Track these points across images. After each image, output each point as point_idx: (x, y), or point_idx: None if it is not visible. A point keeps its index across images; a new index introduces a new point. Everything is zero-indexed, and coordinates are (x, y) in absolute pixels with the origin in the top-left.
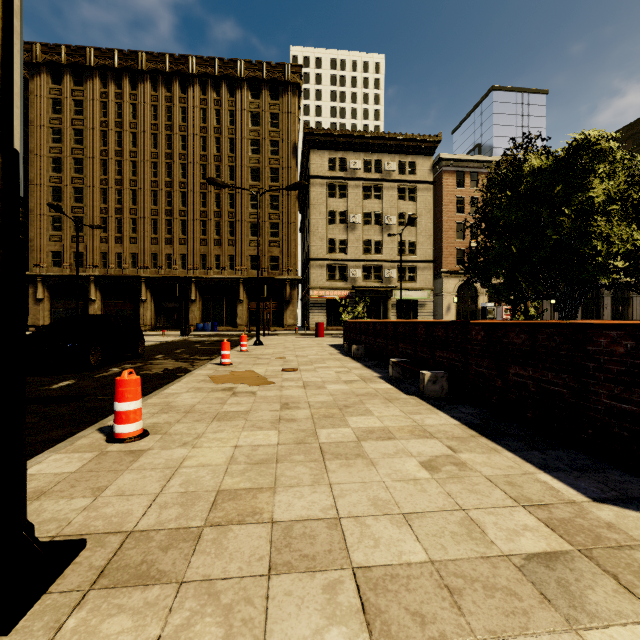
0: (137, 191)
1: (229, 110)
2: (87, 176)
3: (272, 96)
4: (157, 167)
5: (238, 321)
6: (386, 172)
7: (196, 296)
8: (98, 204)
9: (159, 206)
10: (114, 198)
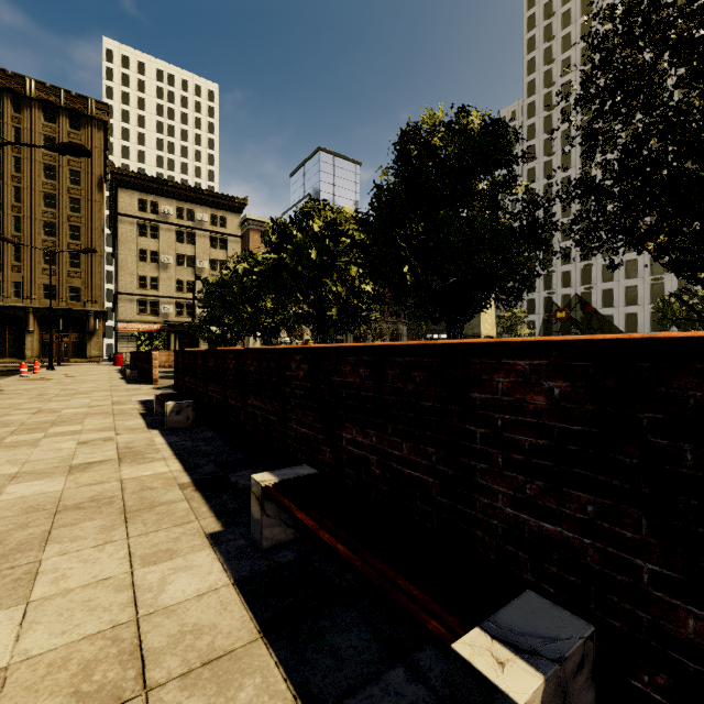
0: None
1: (14, 126)
2: None
3: (72, 124)
4: None
5: (27, 352)
6: (199, 221)
7: None
8: None
9: None
10: None
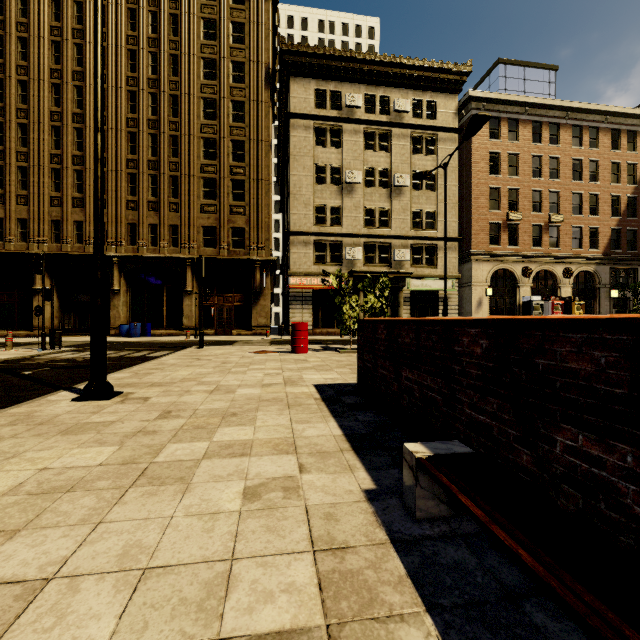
0: (28, 126)
1: (171, 14)
2: None
3: None
4: (60, 91)
5: (184, 321)
6: (396, 114)
7: (120, 284)
8: None
9: (63, 149)
10: None
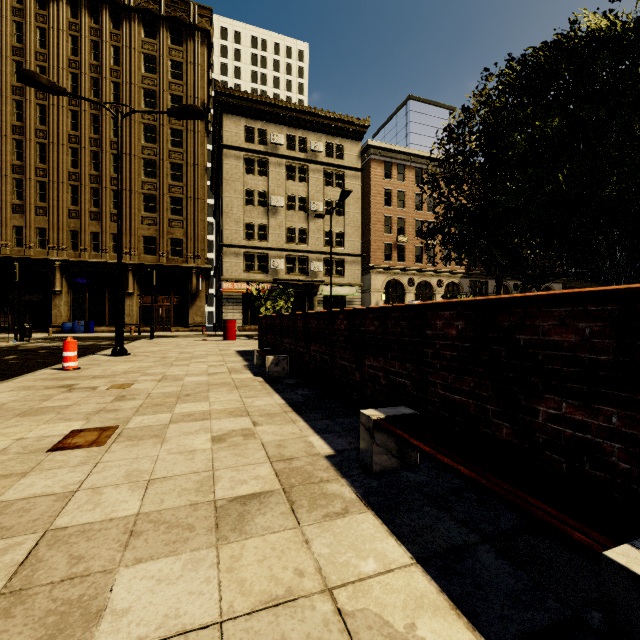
0: None
1: (113, 45)
2: None
3: (173, 39)
4: None
5: (126, 319)
6: (312, 152)
7: (62, 286)
8: None
9: (1, 158)
10: None
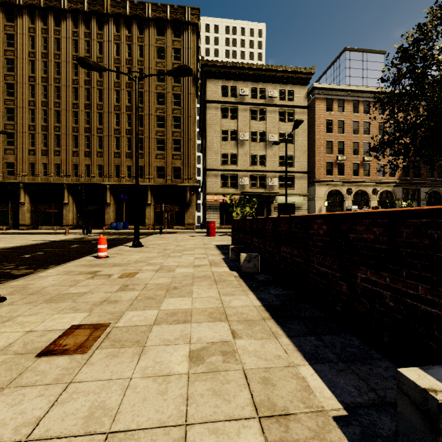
0: (60, 111)
1: (139, 45)
2: (17, 98)
3: (175, 34)
4: (78, 92)
5: (146, 221)
6: (269, 98)
7: (111, 200)
8: (27, 122)
9: (79, 124)
10: (41, 117)
